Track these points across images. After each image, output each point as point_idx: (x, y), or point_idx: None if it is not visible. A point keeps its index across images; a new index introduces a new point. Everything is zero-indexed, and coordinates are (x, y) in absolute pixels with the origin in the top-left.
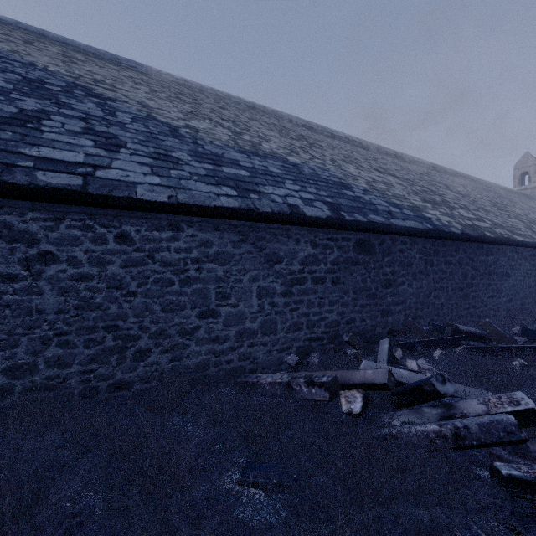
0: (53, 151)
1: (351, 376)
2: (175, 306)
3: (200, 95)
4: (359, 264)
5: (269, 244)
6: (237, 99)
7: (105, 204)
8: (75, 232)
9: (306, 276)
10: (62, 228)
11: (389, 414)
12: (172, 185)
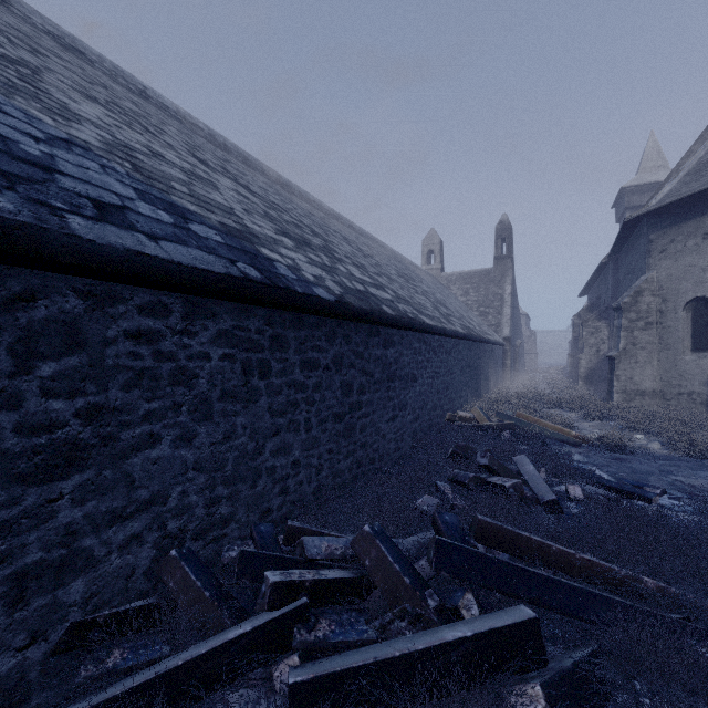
0: None
1: None
2: None
3: None
4: None
5: None
6: None
7: None
8: None
9: None
10: None
11: None
12: None
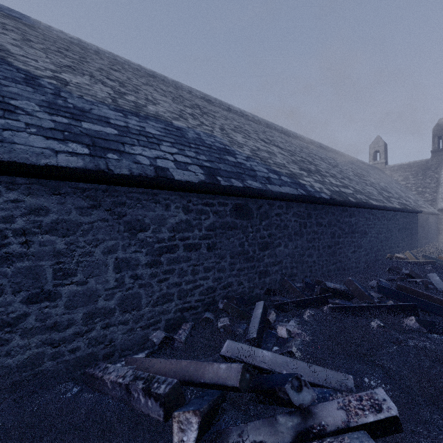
0: None
1: (204, 371)
2: None
3: (93, 56)
4: (237, 228)
5: (130, 211)
6: (137, 66)
7: None
8: None
9: (178, 244)
10: None
11: (239, 428)
12: None
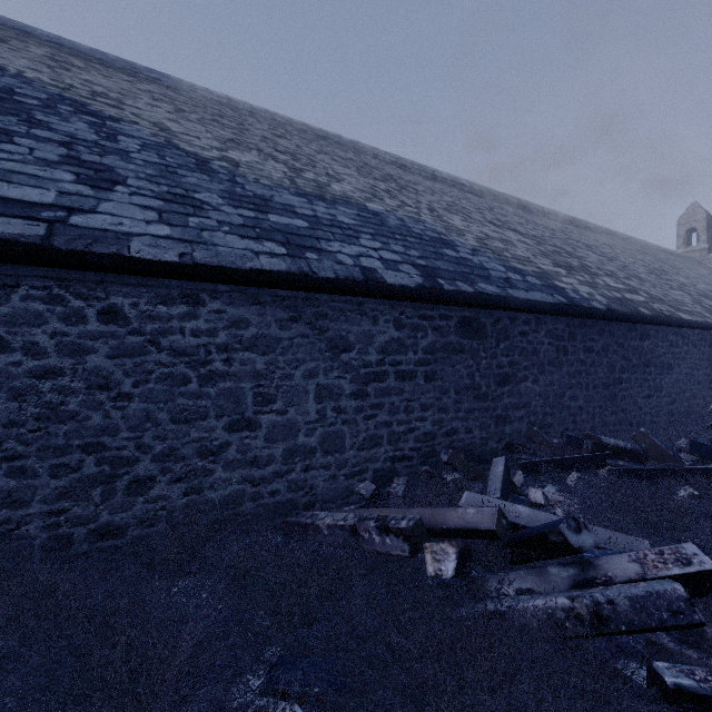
0: (7, 186)
1: (445, 517)
2: (192, 415)
3: (249, 119)
4: (464, 352)
5: (333, 325)
6: (302, 125)
7: (82, 265)
8: (36, 306)
9: (388, 370)
10: (15, 299)
11: (499, 577)
12: (187, 238)
